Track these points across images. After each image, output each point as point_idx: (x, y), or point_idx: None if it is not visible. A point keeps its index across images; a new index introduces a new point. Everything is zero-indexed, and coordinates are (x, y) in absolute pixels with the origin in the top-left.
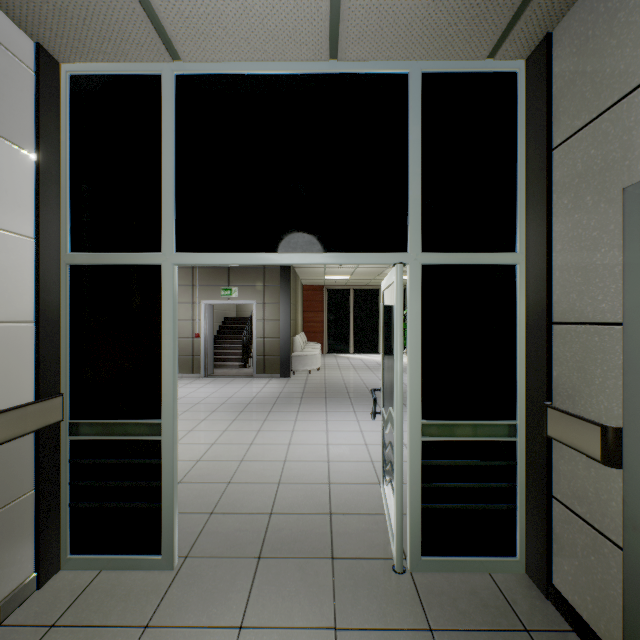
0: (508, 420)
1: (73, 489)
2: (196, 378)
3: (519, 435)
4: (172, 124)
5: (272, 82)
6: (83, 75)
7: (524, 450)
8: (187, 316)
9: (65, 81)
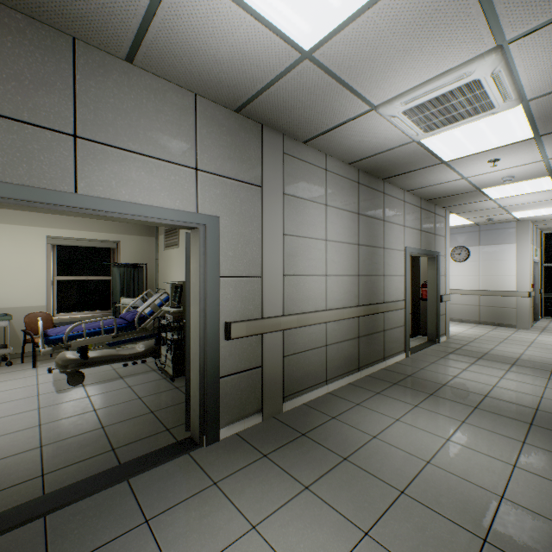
0: None
1: (543, 305)
2: None
3: None
4: None
5: None
6: (546, 233)
7: None
8: None
9: (542, 234)
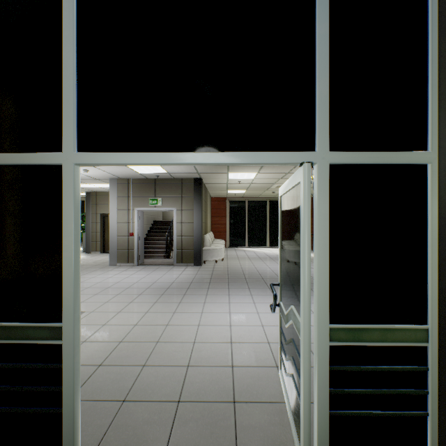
0: (418, 324)
1: None
2: (130, 266)
3: (431, 341)
4: (72, 20)
5: None
6: None
7: (436, 356)
8: (124, 220)
9: None
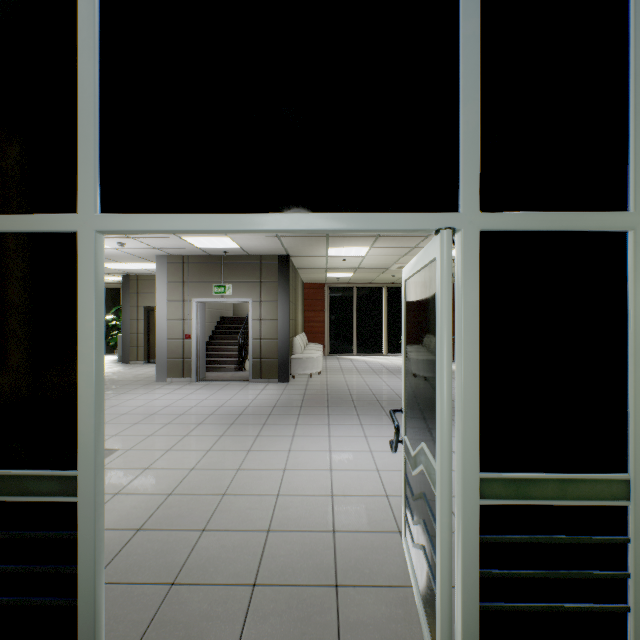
0: (614, 473)
1: None
2: (187, 383)
3: (634, 498)
4: (93, 14)
5: None
6: None
7: None
8: (177, 315)
9: None
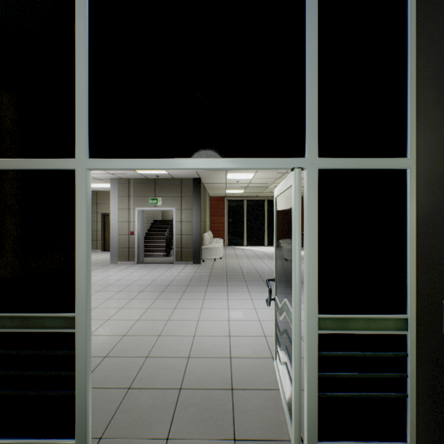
0: (399, 314)
1: None
2: (131, 264)
3: (410, 329)
4: (85, 38)
5: None
6: None
7: (415, 343)
8: (124, 219)
9: None
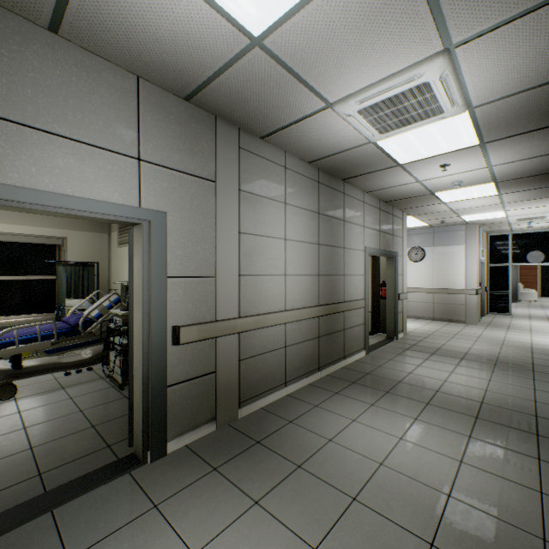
0: None
1: (489, 302)
2: None
3: None
4: (510, 242)
5: (533, 233)
6: (491, 235)
7: None
8: None
9: (488, 237)
